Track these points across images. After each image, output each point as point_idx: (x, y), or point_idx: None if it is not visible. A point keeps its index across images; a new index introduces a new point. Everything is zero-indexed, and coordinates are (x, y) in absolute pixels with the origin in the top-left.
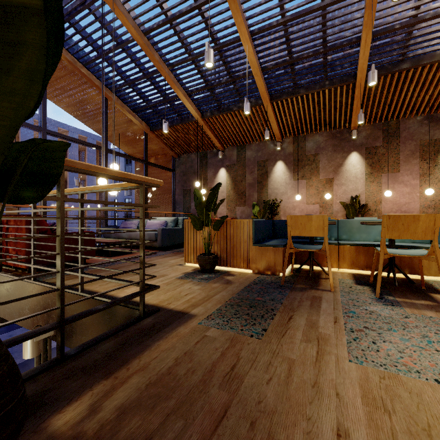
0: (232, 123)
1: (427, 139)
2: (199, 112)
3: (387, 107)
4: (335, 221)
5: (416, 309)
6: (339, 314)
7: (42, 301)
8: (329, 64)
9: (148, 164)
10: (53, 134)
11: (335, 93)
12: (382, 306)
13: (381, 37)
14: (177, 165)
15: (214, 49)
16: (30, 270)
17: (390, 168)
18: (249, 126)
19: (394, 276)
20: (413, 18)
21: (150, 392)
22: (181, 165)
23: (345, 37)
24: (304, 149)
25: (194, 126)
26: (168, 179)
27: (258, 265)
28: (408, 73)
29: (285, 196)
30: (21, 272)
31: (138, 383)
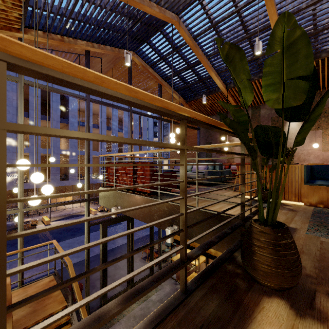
0: None
1: None
2: (224, 85)
3: None
4: None
5: None
6: None
7: (168, 212)
8: None
9: None
10: (135, 112)
11: None
12: None
13: None
14: None
15: (245, 38)
16: (146, 194)
17: None
18: None
19: None
20: None
21: (325, 264)
22: None
23: None
24: None
25: (219, 95)
26: (194, 135)
27: (309, 200)
28: None
29: None
30: (144, 195)
31: (309, 258)
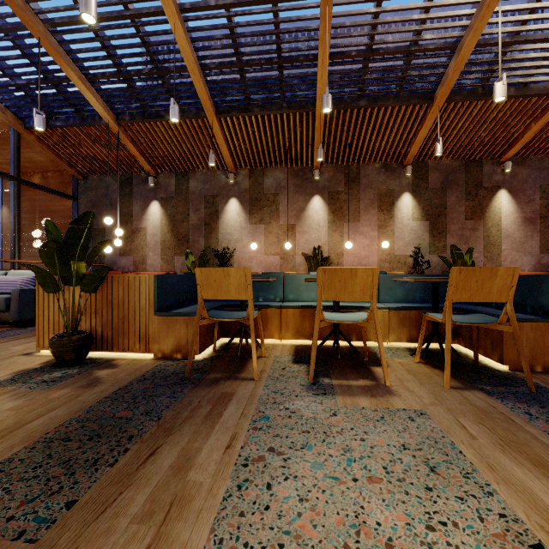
0: (166, 138)
1: (384, 189)
2: (110, 112)
3: (348, 148)
4: (281, 277)
5: (350, 397)
6: (243, 427)
7: None
8: (286, 81)
9: (20, 183)
10: None
11: (295, 121)
12: (311, 398)
13: (339, 62)
14: (81, 190)
15: (125, 16)
16: None
17: (352, 216)
18: (191, 145)
19: (338, 347)
20: (368, 49)
21: None
22: (89, 191)
23: (301, 50)
24: (263, 186)
25: (106, 133)
26: (66, 210)
27: (162, 346)
28: (366, 112)
29: (240, 244)
30: None
31: None
